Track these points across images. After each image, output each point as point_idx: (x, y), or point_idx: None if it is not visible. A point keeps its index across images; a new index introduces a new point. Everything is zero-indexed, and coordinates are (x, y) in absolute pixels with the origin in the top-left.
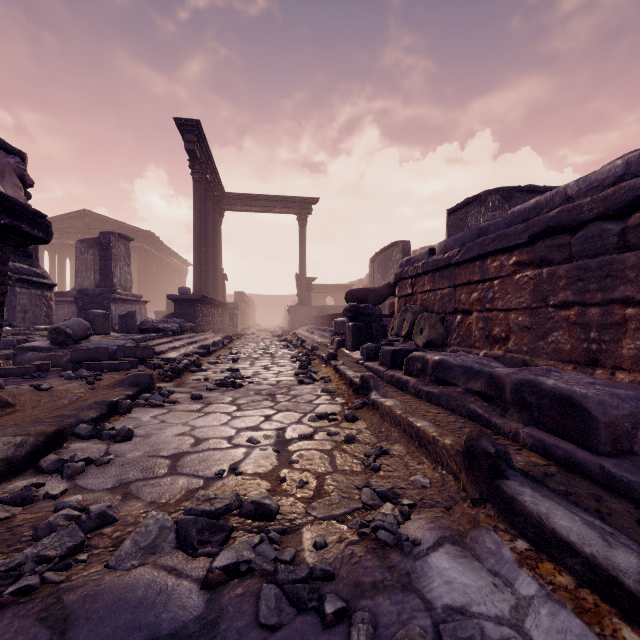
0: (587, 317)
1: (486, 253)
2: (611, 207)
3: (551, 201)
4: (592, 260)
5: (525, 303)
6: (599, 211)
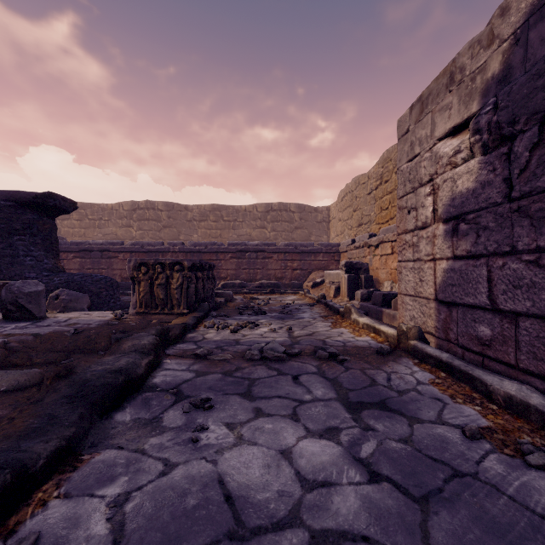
0: (95, 272)
1: (62, 251)
2: (100, 250)
3: (86, 243)
4: (96, 259)
5: (77, 268)
6: (98, 250)
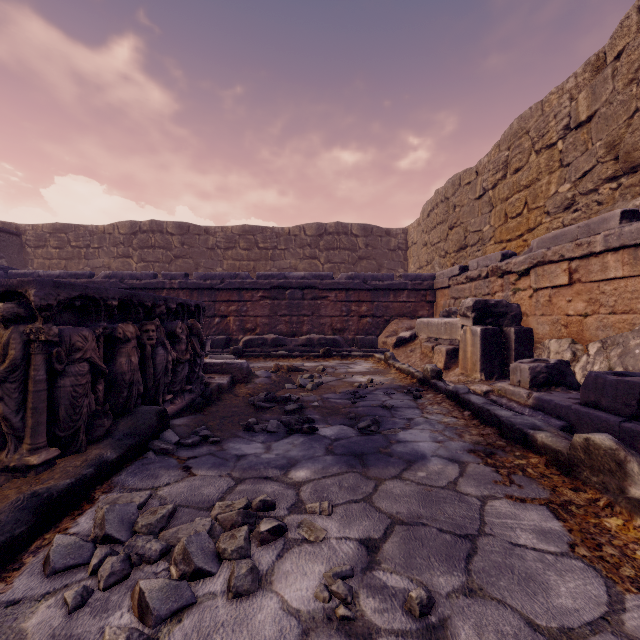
0: None
1: None
2: None
3: (33, 275)
4: None
5: None
6: None
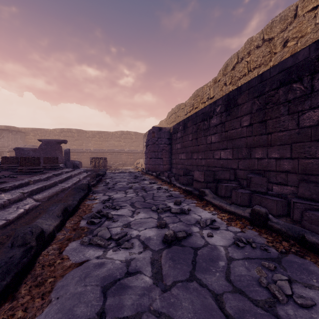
0: None
1: None
2: None
3: None
4: None
5: None
6: None
